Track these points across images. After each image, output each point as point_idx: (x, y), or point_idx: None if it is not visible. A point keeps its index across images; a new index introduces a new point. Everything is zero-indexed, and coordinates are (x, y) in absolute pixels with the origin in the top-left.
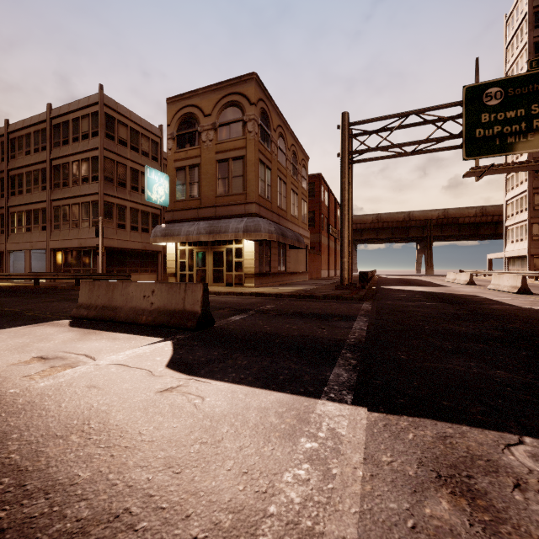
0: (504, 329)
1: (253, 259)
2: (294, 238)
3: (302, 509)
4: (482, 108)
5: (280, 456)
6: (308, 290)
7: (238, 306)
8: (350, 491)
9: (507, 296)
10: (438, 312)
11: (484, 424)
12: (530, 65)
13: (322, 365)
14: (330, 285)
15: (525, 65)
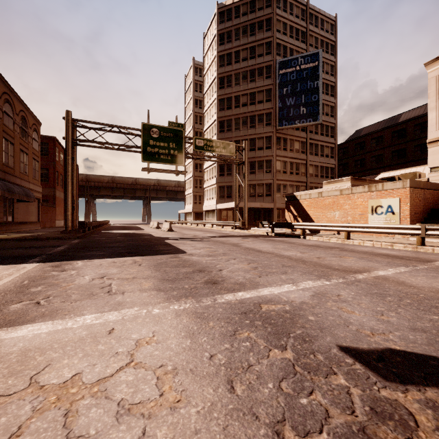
0: (129, 244)
1: None
2: (22, 194)
3: (10, 273)
4: (150, 137)
5: (3, 271)
6: (35, 235)
7: None
8: (25, 270)
9: (162, 233)
10: (112, 241)
11: (77, 260)
12: (169, 124)
13: (28, 259)
14: (59, 232)
15: (192, 109)
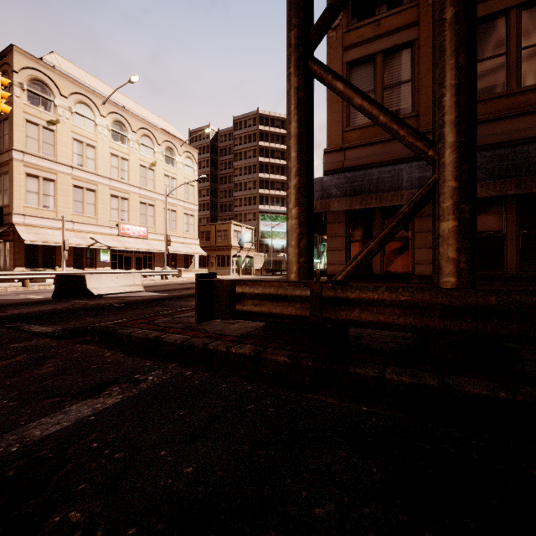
0: None
1: (327, 250)
2: None
3: None
4: None
5: None
6: None
7: (133, 301)
8: None
9: None
10: None
11: None
12: None
13: None
14: None
15: None
